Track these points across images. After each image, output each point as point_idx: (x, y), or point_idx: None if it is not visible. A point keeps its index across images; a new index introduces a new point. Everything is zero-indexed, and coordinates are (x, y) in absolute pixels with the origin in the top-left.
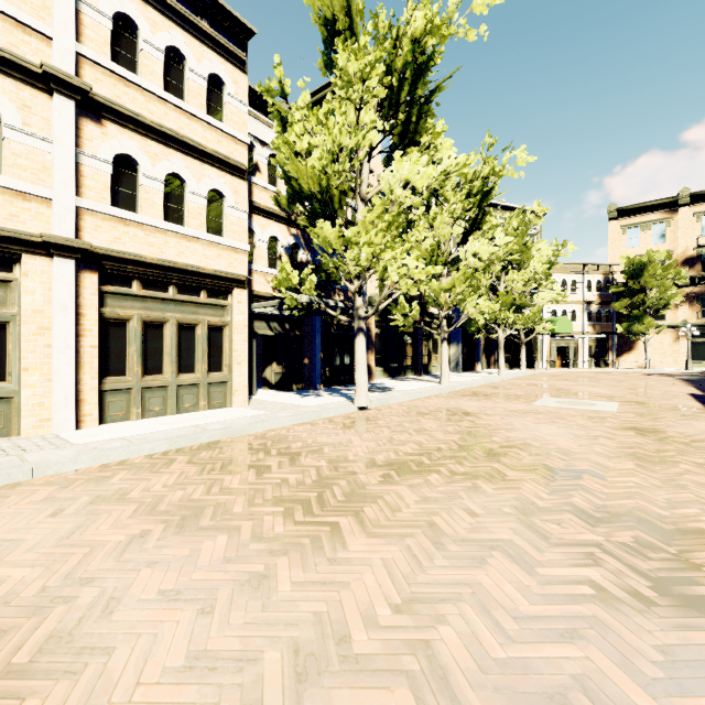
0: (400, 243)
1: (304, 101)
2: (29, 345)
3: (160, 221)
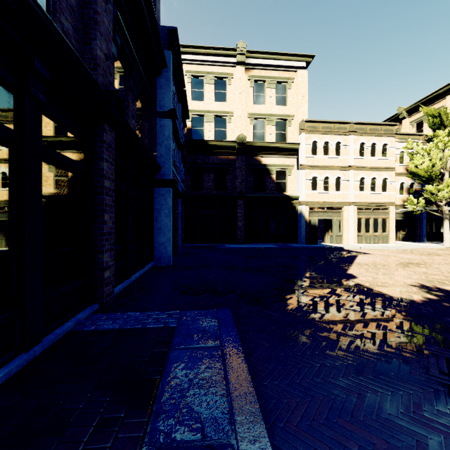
0: None
1: (420, 148)
2: (345, 225)
3: (370, 192)
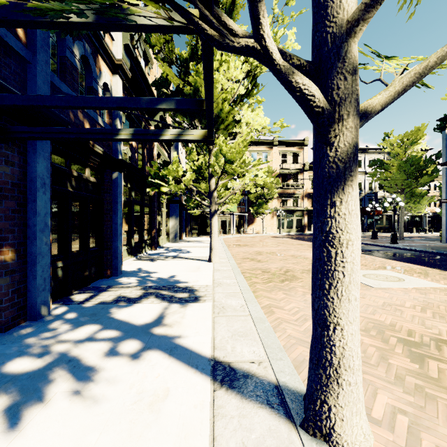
0: None
1: None
2: None
3: None
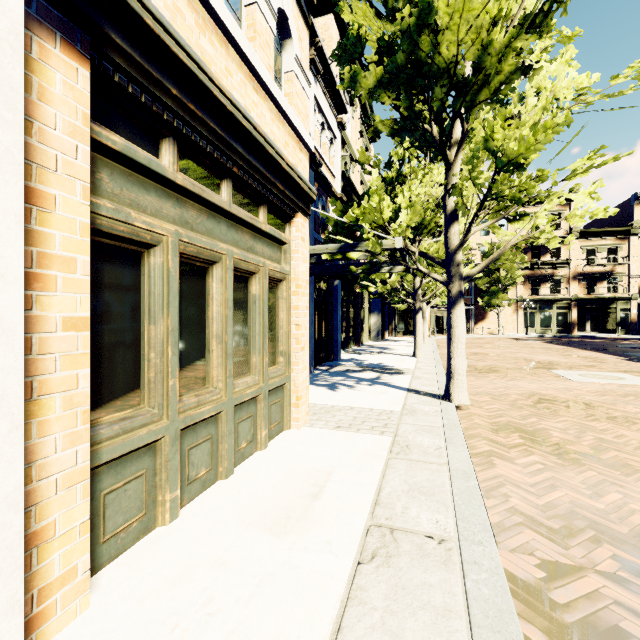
0: (525, 176)
1: None
2: None
3: (224, 8)
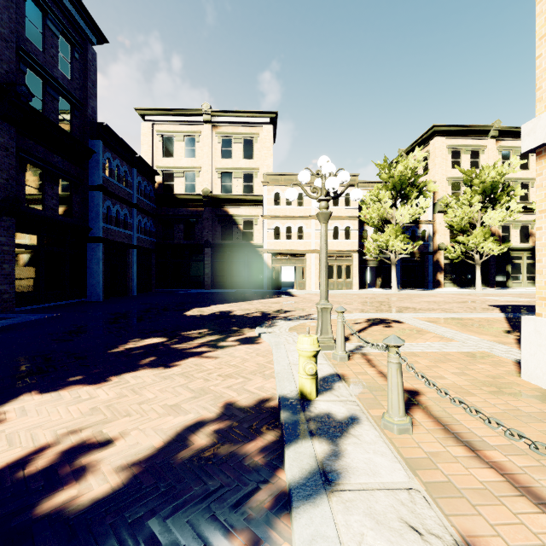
0: (403, 236)
1: (368, 199)
2: (307, 272)
3: (332, 240)
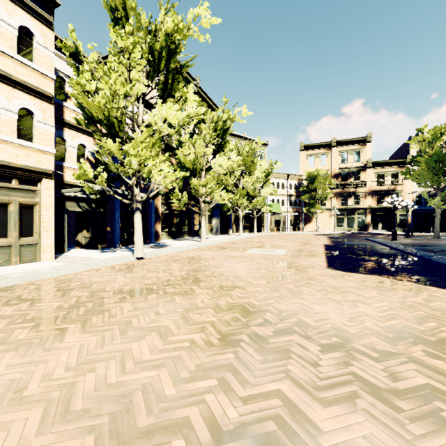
0: (162, 156)
1: (93, 58)
2: None
3: None
